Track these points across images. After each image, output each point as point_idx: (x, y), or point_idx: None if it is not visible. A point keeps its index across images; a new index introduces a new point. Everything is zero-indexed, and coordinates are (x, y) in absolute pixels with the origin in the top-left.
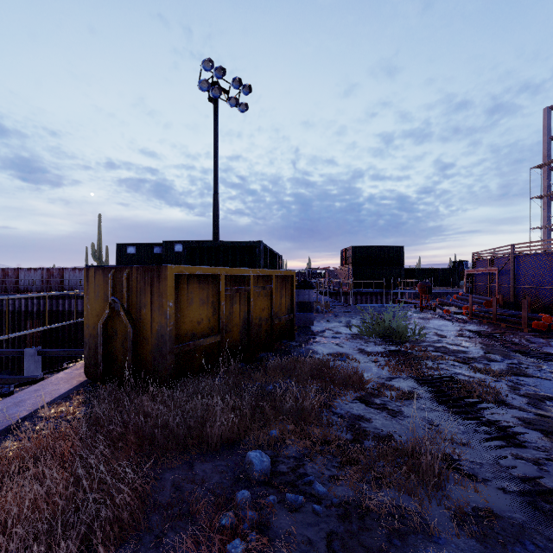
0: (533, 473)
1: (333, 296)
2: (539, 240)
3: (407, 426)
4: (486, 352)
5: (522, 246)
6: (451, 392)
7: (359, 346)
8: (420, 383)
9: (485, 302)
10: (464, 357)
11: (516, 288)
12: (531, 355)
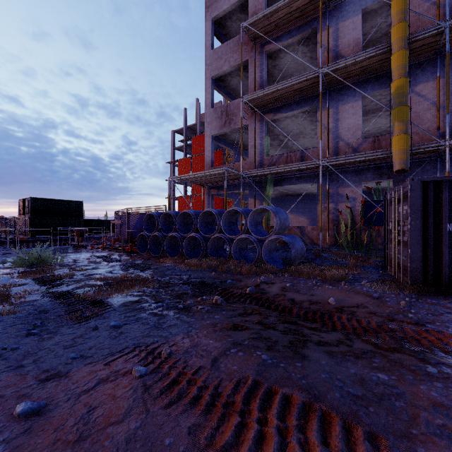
0: (54, 290)
1: (5, 245)
2: (136, 207)
3: (10, 293)
4: (89, 263)
5: (130, 210)
6: (48, 279)
7: (5, 272)
8: (34, 279)
9: (114, 240)
10: (74, 266)
11: (128, 231)
12: (111, 261)
